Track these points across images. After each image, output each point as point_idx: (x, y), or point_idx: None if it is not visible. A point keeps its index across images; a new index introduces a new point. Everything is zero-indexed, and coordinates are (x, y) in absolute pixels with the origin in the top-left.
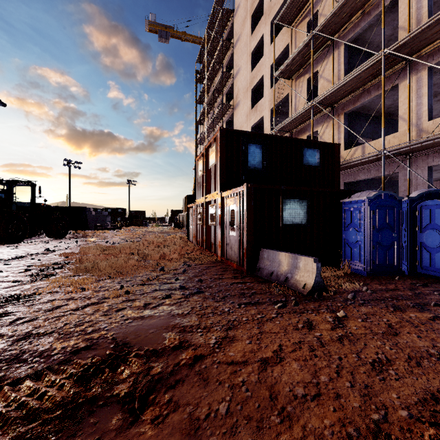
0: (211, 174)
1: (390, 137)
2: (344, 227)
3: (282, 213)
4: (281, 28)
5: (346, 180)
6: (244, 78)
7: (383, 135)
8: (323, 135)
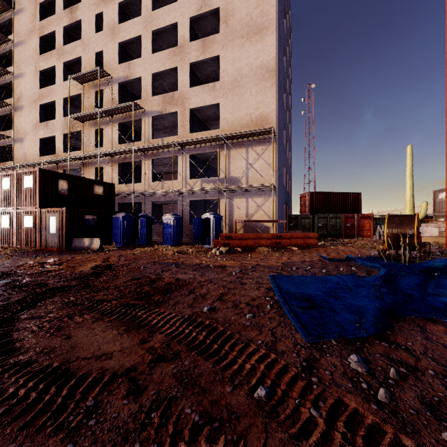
0: (26, 193)
1: (139, 184)
2: (114, 228)
3: (84, 221)
4: (73, 69)
5: (119, 202)
6: (30, 87)
7: (133, 186)
8: (106, 171)
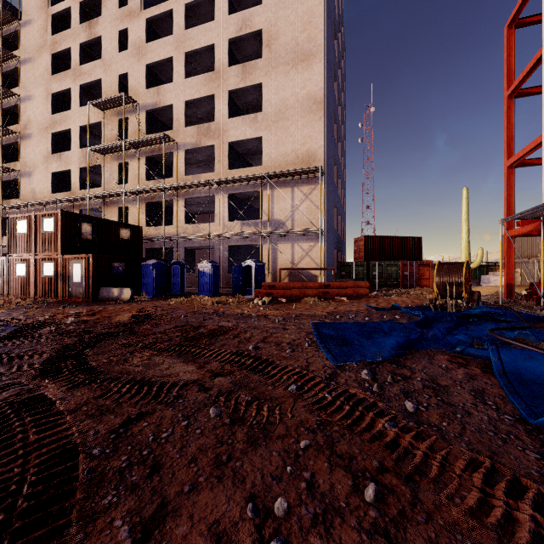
0: (46, 238)
1: (170, 227)
2: (143, 277)
3: (112, 269)
4: (91, 92)
5: (147, 247)
6: (40, 112)
7: (164, 229)
8: (132, 211)
